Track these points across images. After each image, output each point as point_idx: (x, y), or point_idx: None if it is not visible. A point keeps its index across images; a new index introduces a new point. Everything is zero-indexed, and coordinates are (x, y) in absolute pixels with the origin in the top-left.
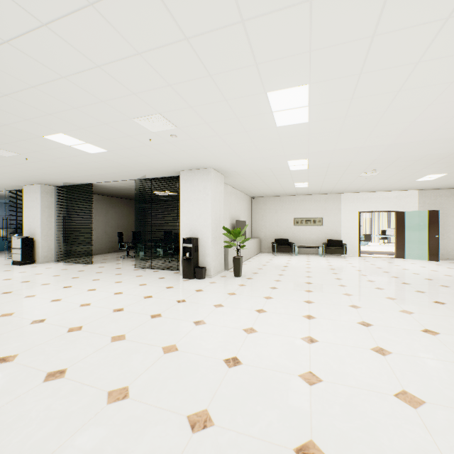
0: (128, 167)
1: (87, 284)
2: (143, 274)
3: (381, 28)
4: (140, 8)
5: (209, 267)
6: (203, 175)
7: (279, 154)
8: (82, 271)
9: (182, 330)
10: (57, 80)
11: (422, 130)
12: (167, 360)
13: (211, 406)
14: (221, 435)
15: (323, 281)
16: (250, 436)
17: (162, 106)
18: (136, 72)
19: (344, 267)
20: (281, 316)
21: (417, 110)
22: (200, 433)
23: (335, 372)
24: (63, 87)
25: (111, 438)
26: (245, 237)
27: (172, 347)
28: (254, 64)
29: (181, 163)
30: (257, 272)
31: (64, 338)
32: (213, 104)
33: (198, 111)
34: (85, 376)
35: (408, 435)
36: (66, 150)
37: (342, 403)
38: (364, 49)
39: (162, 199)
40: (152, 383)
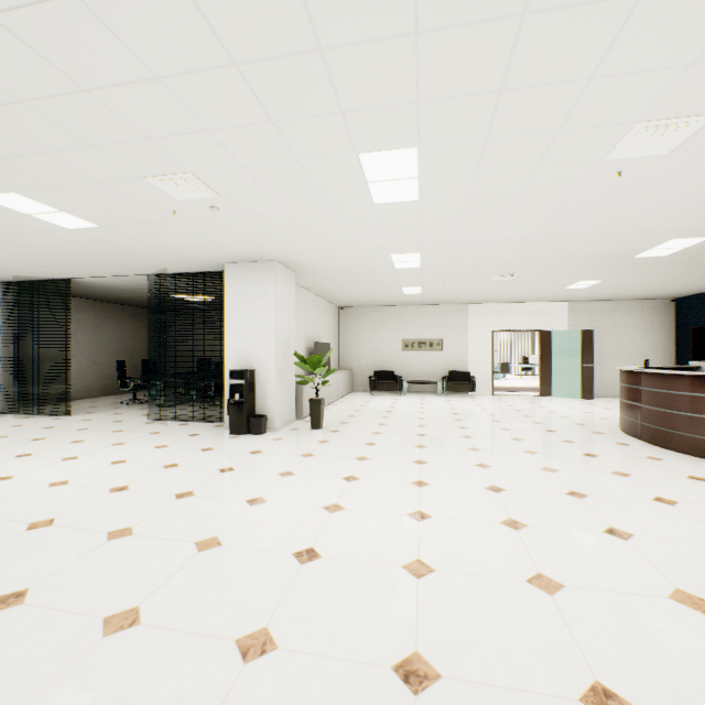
0: (135, 253)
1: (61, 449)
2: (162, 430)
3: (510, 82)
4: (159, 11)
5: (272, 415)
6: (263, 271)
7: (379, 245)
8: (51, 428)
9: (228, 515)
10: (8, 105)
11: (569, 220)
12: (203, 560)
13: (274, 622)
14: (288, 660)
15: (441, 431)
16: (331, 657)
17: (194, 162)
18: (152, 106)
19: (471, 410)
20: (380, 484)
21: (561, 193)
22: (256, 662)
23: (452, 558)
24: (20, 118)
25: (111, 686)
26: (328, 369)
27: (211, 542)
28: (339, 111)
29: (227, 251)
30: (346, 422)
31: (21, 539)
32: (278, 165)
33: (255, 174)
34: (62, 597)
35: (541, 629)
36: (22, 222)
37: (459, 598)
38: (490, 107)
39: (194, 308)
40: (180, 598)
